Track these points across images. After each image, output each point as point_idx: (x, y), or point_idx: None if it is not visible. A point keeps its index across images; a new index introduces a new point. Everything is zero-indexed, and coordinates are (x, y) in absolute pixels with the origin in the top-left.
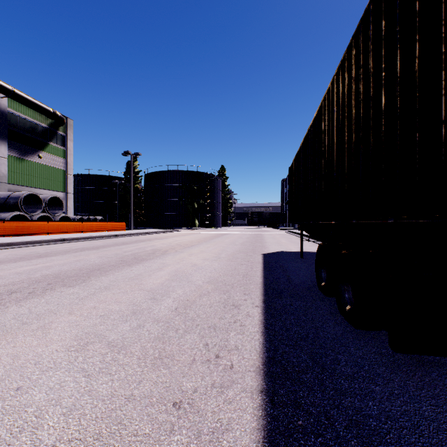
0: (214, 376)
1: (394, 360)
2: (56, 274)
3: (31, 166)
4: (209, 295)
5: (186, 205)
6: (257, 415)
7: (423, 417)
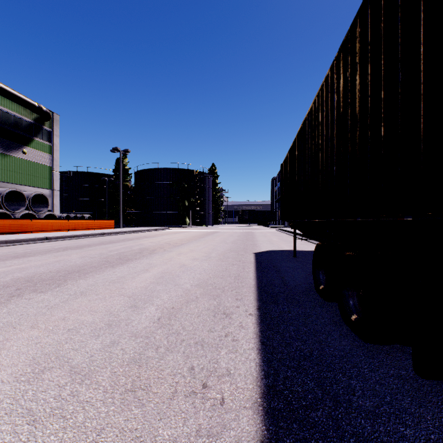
0: (200, 418)
1: (418, 387)
2: (29, 277)
3: (15, 162)
4: (198, 301)
5: (177, 203)
6: None
7: None
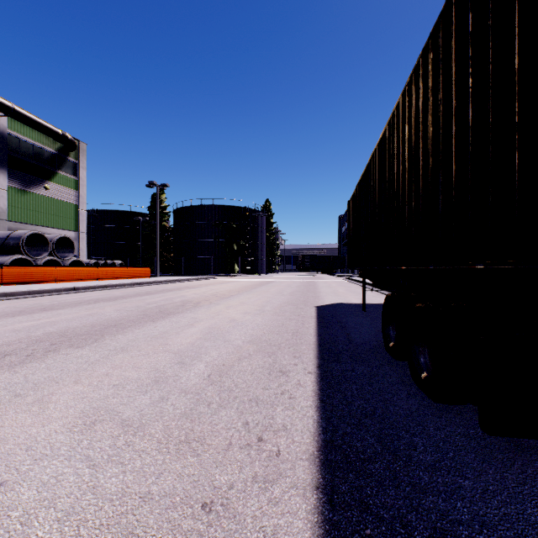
0: (256, 467)
1: (485, 444)
2: (63, 332)
3: (36, 200)
4: (251, 359)
5: (224, 247)
6: (311, 522)
7: (529, 523)
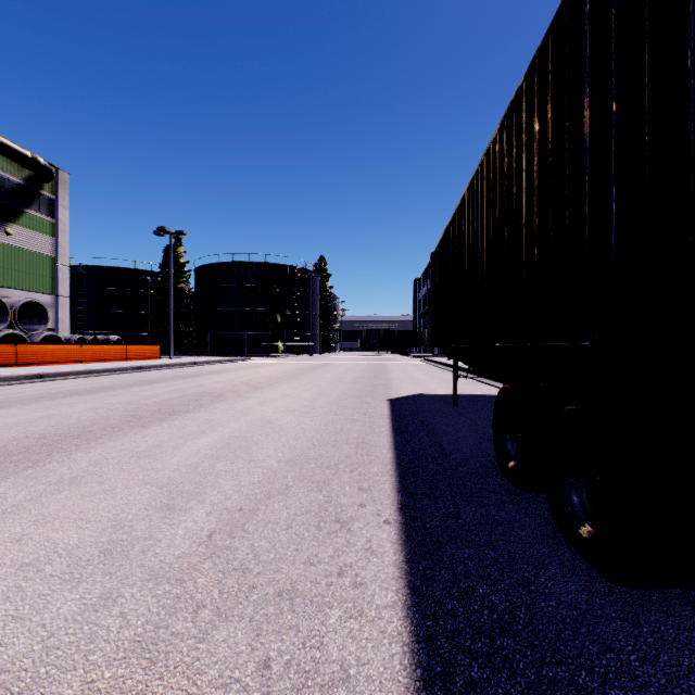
0: None
1: None
2: None
3: None
4: (289, 495)
5: (264, 318)
6: None
7: None
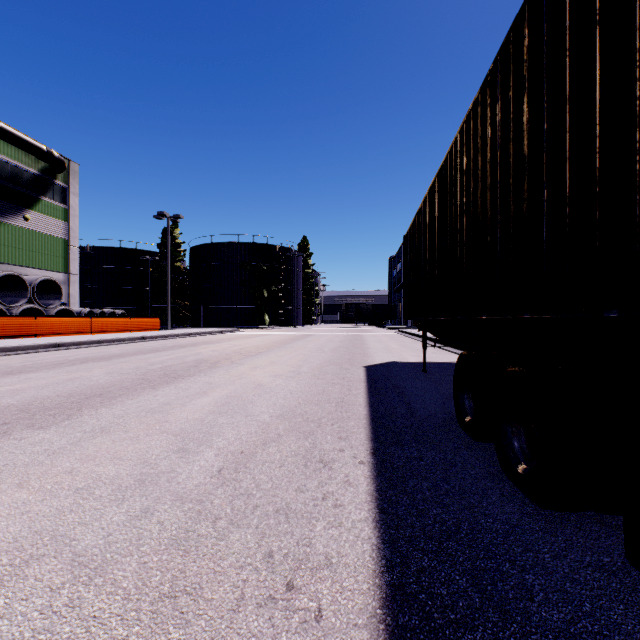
0: None
1: (633, 585)
2: (25, 405)
3: (12, 233)
4: (280, 442)
5: (252, 293)
6: None
7: None
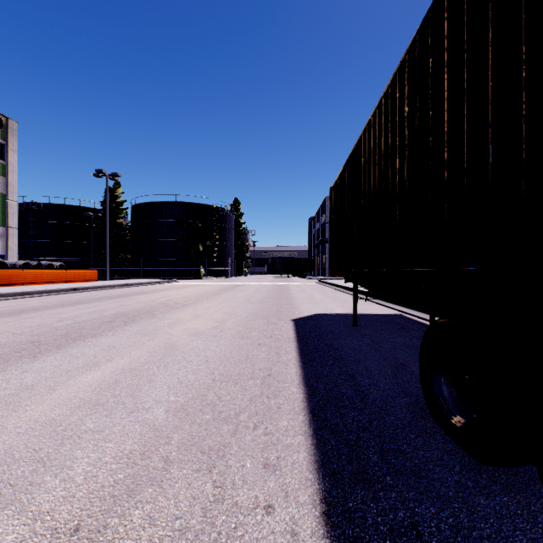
0: None
1: None
2: None
3: None
4: (163, 485)
5: (188, 248)
6: None
7: None
